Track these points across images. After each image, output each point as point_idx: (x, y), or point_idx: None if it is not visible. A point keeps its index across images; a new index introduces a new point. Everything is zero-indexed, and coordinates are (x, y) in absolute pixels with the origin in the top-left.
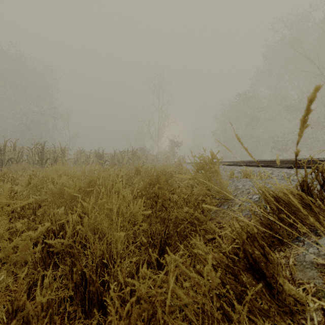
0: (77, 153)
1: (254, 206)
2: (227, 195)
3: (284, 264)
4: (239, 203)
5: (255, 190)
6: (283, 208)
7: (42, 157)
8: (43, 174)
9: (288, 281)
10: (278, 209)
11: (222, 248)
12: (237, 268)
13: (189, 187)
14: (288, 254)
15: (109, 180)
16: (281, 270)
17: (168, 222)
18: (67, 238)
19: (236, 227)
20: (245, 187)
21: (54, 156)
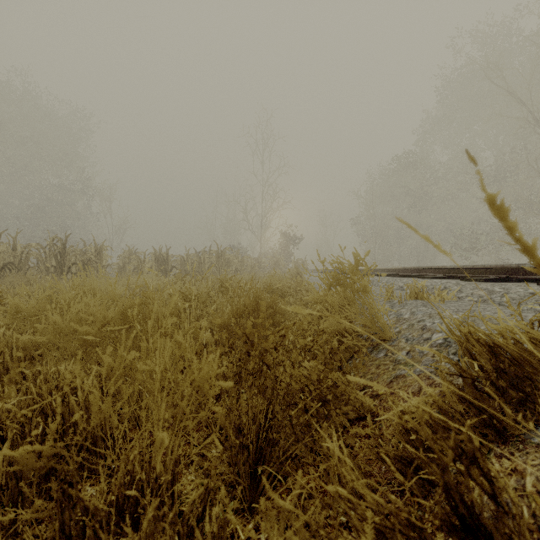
0: (125, 255)
1: (436, 356)
2: (383, 332)
3: (514, 490)
4: (407, 349)
5: (435, 323)
6: (506, 368)
7: (62, 261)
8: (46, 294)
9: (530, 533)
10: (496, 370)
11: (382, 449)
12: (430, 527)
13: (313, 315)
14: (520, 465)
15: (153, 310)
16: (510, 503)
17: (273, 396)
18: (51, 441)
19: (411, 405)
20: (415, 317)
21: (83, 259)
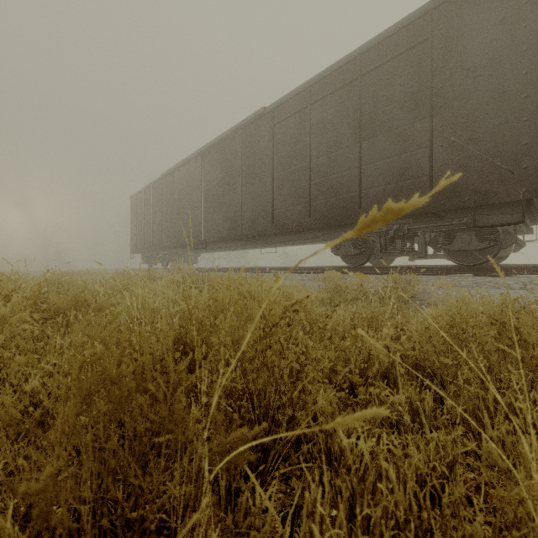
0: None
1: None
2: None
3: None
4: None
5: None
6: None
7: None
8: None
9: None
10: None
11: None
12: None
13: None
14: None
15: None
16: None
17: None
18: None
19: None
20: None
21: None
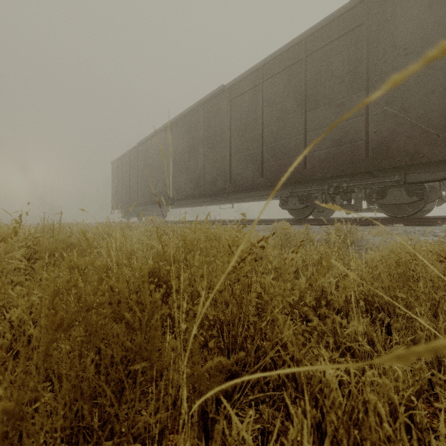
0: None
1: None
2: None
3: None
4: None
5: None
6: None
7: None
8: None
9: None
10: None
11: None
12: None
13: None
14: None
15: None
16: None
17: None
18: None
19: None
20: None
21: None
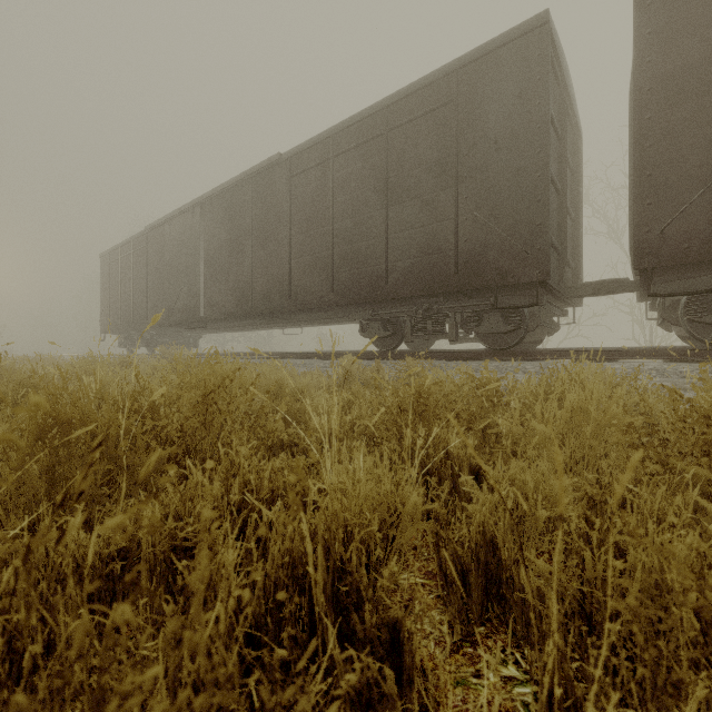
0: None
1: None
2: None
3: None
4: None
5: None
6: None
7: None
8: None
9: None
10: None
11: None
12: None
13: None
14: None
15: None
16: None
17: None
18: None
19: None
20: None
21: None
